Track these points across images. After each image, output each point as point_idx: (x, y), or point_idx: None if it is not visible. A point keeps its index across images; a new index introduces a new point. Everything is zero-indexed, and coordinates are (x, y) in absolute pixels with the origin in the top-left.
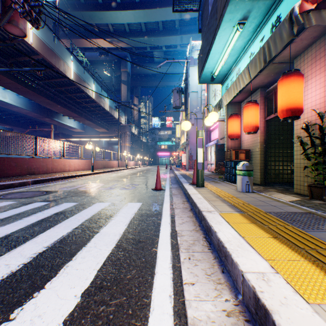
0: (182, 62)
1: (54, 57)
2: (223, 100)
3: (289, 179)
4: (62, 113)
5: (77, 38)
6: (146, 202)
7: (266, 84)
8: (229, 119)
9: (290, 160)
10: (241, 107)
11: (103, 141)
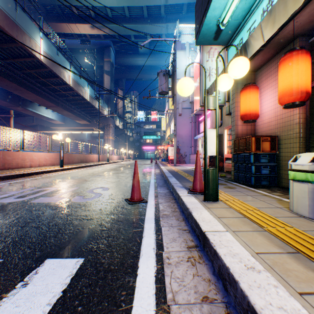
0: (168, 54)
1: (15, 28)
2: (254, 41)
3: None
4: (35, 102)
5: (55, 22)
6: (94, 258)
7: (313, 27)
8: (243, 91)
9: None
10: (255, 77)
11: (86, 134)
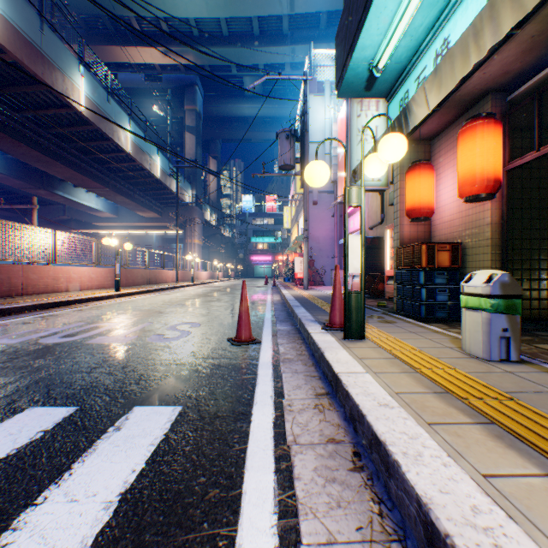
0: (294, 97)
1: (40, 61)
2: (416, 107)
3: (544, 310)
4: (69, 181)
5: (102, 44)
6: (196, 405)
7: (511, 80)
8: (410, 173)
9: (547, 268)
10: (431, 149)
11: (154, 235)
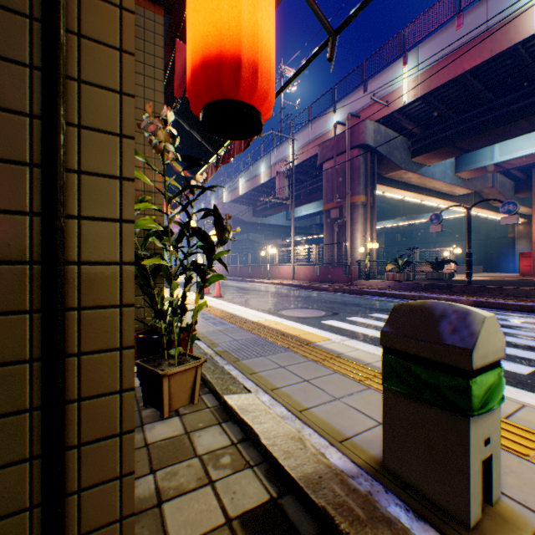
0: None
1: None
2: None
3: None
4: None
5: None
6: (520, 375)
7: None
8: None
9: None
10: None
11: None
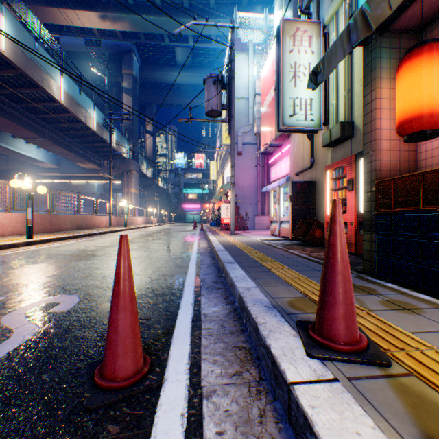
0: (219, 69)
1: None
2: None
3: None
4: (2, 129)
5: (41, 4)
6: None
7: None
8: (410, 61)
9: None
10: None
11: (96, 185)
